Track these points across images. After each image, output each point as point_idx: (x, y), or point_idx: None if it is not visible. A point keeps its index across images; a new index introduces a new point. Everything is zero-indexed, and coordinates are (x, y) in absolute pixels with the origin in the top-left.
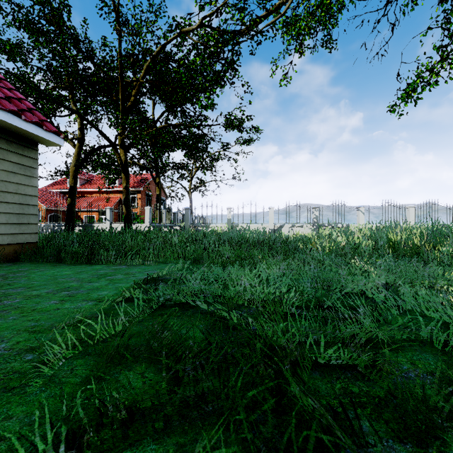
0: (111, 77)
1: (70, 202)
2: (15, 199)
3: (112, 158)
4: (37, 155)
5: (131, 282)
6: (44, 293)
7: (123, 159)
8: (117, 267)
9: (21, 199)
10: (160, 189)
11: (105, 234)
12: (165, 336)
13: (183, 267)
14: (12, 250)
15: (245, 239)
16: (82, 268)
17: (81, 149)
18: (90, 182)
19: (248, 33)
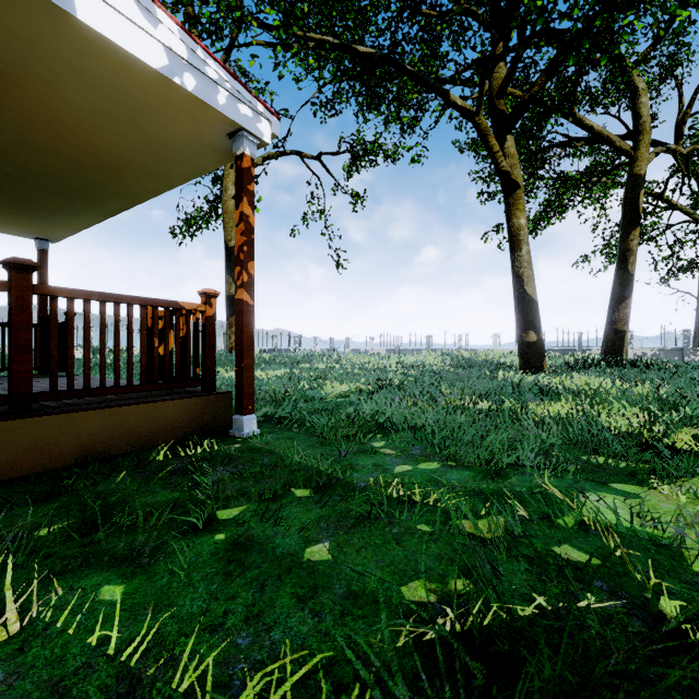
0: None
1: None
2: None
3: None
4: None
5: None
6: None
7: None
8: None
9: None
10: None
11: None
12: None
13: None
14: None
15: None
16: None
17: None
18: None
19: None
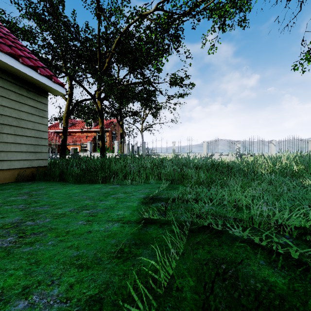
0: (91, 50)
1: (63, 138)
2: (32, 133)
3: (91, 108)
4: (47, 101)
5: (135, 201)
6: (68, 211)
7: (100, 108)
8: (113, 186)
9: (36, 134)
10: (123, 129)
11: (95, 160)
12: (258, 289)
13: (167, 187)
14: (30, 172)
15: (199, 164)
16: (86, 187)
17: (71, 101)
18: (74, 125)
19: (190, 13)
